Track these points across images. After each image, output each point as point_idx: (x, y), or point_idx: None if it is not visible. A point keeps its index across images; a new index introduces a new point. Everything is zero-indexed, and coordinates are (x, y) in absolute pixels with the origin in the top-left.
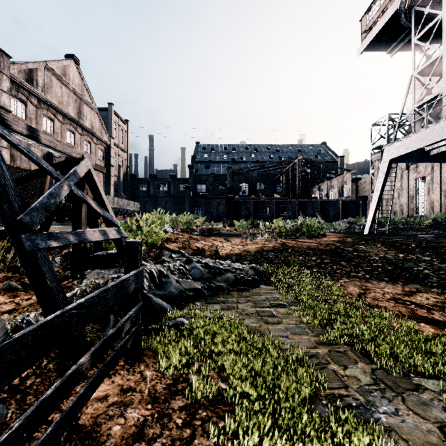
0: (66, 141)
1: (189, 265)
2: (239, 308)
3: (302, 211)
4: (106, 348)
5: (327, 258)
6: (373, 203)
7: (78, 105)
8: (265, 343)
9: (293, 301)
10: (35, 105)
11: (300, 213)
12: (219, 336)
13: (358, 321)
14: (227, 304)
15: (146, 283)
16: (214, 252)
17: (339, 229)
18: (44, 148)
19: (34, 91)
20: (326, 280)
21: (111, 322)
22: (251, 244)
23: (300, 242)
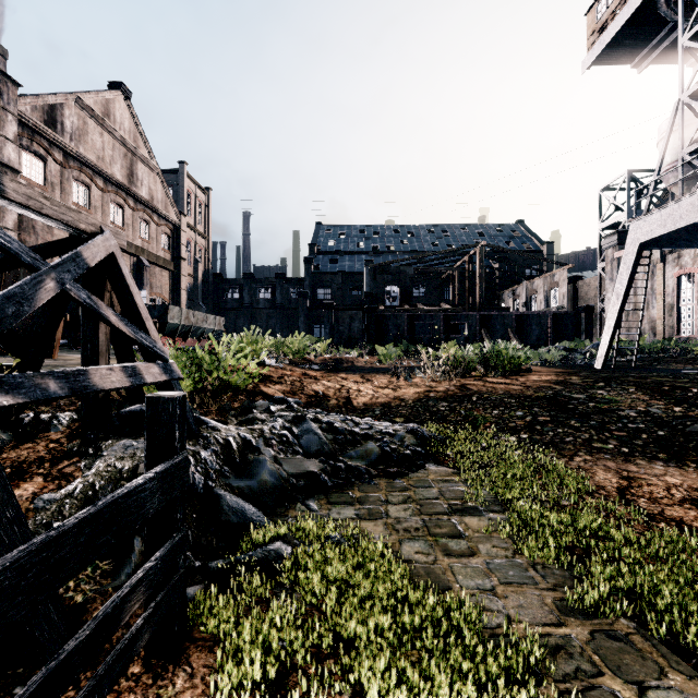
0: (110, 220)
1: (299, 427)
2: (390, 515)
3: (487, 330)
4: (56, 691)
5: (544, 413)
6: (610, 316)
7: (129, 163)
8: (452, 614)
9: (491, 500)
10: (60, 162)
11: (482, 334)
12: (353, 589)
13: (636, 555)
14: (368, 507)
15: (216, 465)
16: (345, 401)
17: (549, 360)
18: (19, 210)
19: (58, 140)
20: (549, 457)
21: (134, 554)
22: (406, 386)
23: (491, 383)
